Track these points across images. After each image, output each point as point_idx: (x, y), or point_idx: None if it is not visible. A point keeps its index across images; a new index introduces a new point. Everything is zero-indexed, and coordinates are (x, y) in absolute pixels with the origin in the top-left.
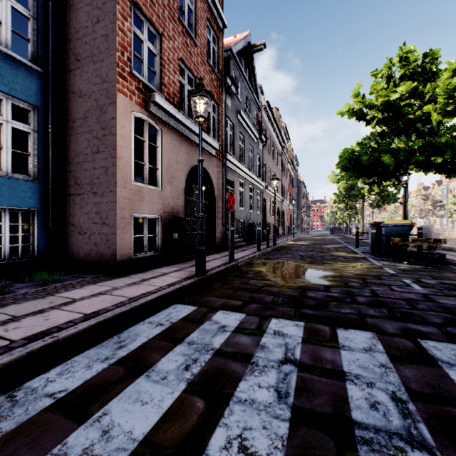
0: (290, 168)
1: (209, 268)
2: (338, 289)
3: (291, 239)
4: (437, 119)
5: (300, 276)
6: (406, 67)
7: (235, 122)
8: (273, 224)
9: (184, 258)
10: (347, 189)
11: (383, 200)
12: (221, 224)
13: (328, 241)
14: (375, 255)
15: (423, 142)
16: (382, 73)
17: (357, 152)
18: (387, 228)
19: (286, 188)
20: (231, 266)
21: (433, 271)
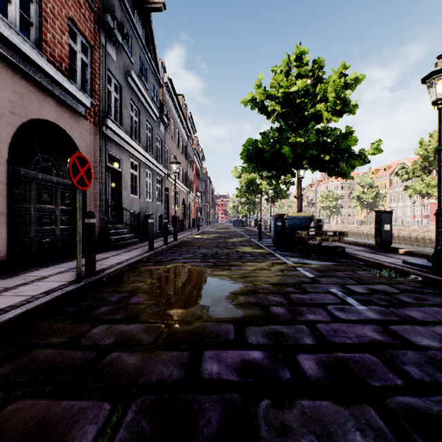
0: (196, 161)
1: (17, 302)
2: (259, 332)
3: (195, 233)
4: (328, 117)
5: (196, 299)
6: (300, 68)
7: (124, 84)
8: (174, 215)
9: (1, 274)
10: (248, 185)
11: (277, 196)
12: (98, 214)
13: (232, 234)
14: (280, 250)
15: (316, 139)
16: (281, 68)
17: (260, 142)
18: (291, 220)
19: (192, 180)
20: (80, 286)
21: (346, 270)
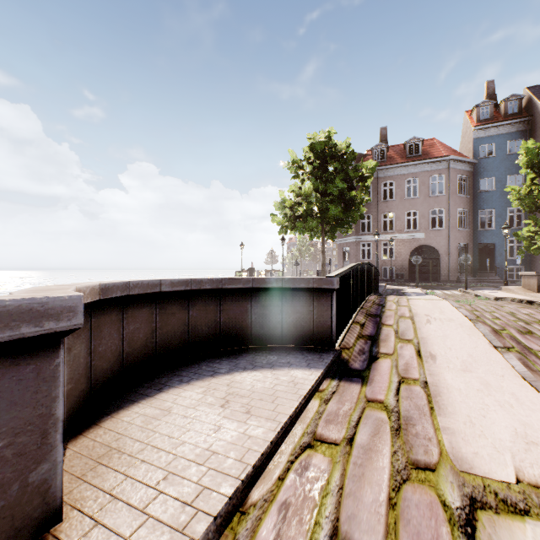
0: None
1: None
2: None
3: None
4: None
5: None
6: None
7: None
8: None
9: None
10: None
11: None
12: None
13: None
14: None
15: None
16: None
17: None
18: None
19: None
20: None
21: None
